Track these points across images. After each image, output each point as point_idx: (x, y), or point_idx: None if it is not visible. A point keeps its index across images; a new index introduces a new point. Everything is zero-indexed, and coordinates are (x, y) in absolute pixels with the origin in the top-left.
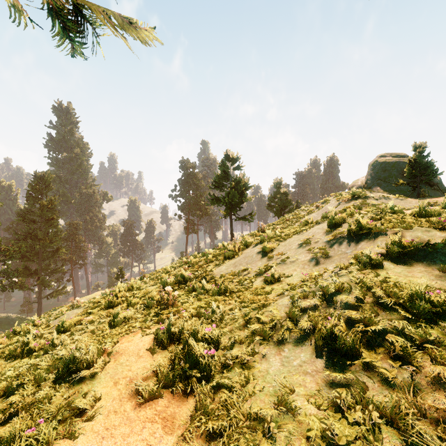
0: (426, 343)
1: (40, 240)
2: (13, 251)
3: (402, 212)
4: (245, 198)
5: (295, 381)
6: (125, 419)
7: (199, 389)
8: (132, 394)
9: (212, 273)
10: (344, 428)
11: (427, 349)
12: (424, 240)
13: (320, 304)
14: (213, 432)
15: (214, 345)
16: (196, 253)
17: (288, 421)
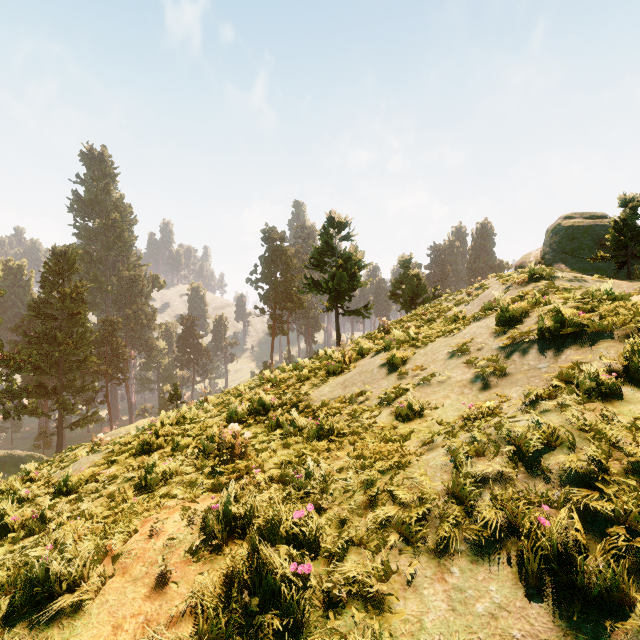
0: None
1: (61, 345)
2: (20, 360)
3: (628, 298)
4: (358, 283)
5: None
6: None
7: None
8: None
9: (309, 398)
10: None
11: None
12: None
13: (514, 470)
14: None
15: (311, 549)
16: (284, 365)
17: None
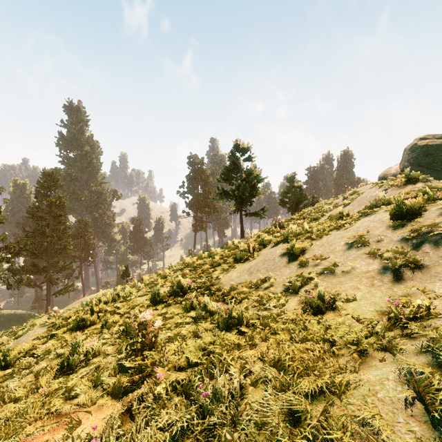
0: None
1: (48, 237)
2: (18, 248)
3: None
4: (257, 192)
5: None
6: None
7: None
8: None
9: (219, 282)
10: None
11: None
12: None
13: None
14: None
15: None
16: (201, 253)
17: None
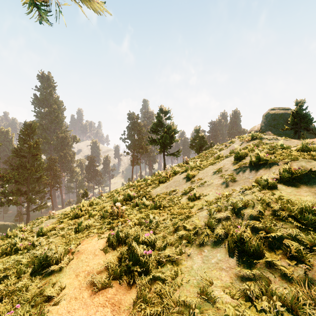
0: (314, 246)
1: (28, 170)
2: (9, 177)
3: (289, 148)
4: (174, 140)
5: (213, 275)
6: (83, 304)
7: (140, 281)
8: (89, 284)
9: (150, 193)
10: (254, 314)
11: (315, 251)
12: (307, 168)
13: (231, 216)
14: (150, 315)
15: (152, 247)
16: (138, 179)
17: (209, 308)
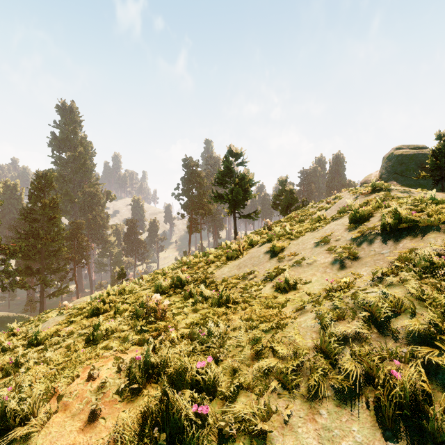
0: None
1: (42, 239)
2: (13, 250)
3: None
4: (249, 195)
5: None
6: None
7: None
8: None
9: (213, 276)
10: None
11: None
12: None
13: (368, 331)
14: None
15: (210, 392)
16: (196, 252)
17: None
